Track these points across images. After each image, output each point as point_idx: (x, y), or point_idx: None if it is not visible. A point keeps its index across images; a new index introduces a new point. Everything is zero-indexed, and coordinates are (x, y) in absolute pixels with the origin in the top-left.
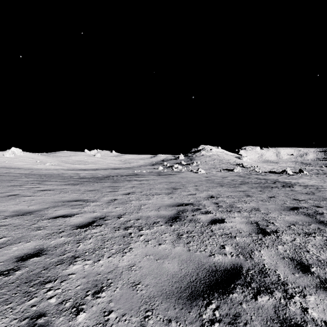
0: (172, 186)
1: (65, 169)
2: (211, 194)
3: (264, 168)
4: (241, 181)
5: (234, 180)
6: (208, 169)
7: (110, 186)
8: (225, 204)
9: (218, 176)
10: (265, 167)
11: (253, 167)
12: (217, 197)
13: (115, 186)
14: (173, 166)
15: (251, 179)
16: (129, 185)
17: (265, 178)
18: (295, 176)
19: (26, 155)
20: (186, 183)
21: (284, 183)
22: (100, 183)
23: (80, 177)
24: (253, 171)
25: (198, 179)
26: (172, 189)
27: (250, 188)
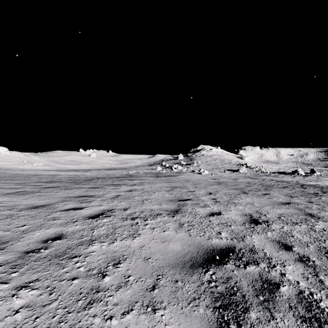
0: (177, 195)
1: (53, 169)
2: (247, 212)
3: (271, 169)
4: (260, 184)
5: (250, 182)
6: (210, 170)
7: (80, 196)
8: (309, 250)
9: (226, 177)
10: (270, 167)
11: (258, 168)
12: (265, 221)
13: (88, 196)
14: (173, 166)
15: (267, 181)
16: (111, 194)
17: (281, 179)
18: (311, 177)
19: (12, 154)
20: (195, 189)
21: (315, 187)
22: (70, 190)
23: (52, 180)
24: (260, 172)
25: (206, 181)
26: (177, 202)
27: (289, 197)
